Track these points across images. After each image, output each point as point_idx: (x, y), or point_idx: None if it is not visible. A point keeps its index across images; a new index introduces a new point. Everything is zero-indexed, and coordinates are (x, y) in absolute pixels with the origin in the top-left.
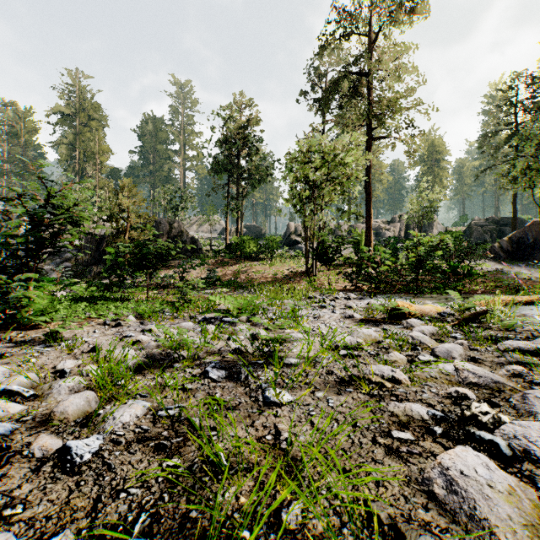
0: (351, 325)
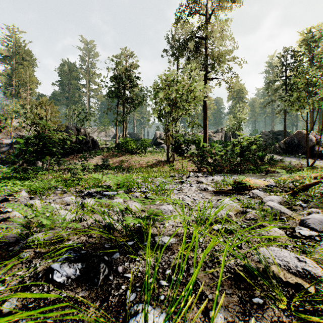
0: (208, 196)
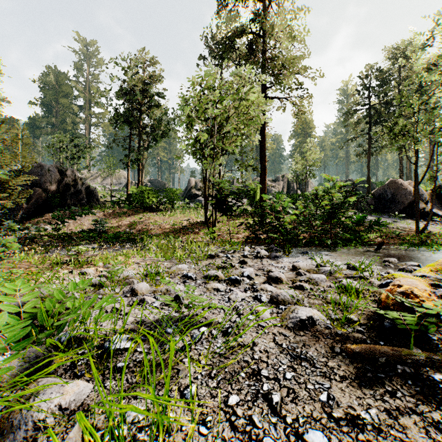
0: (343, 385)
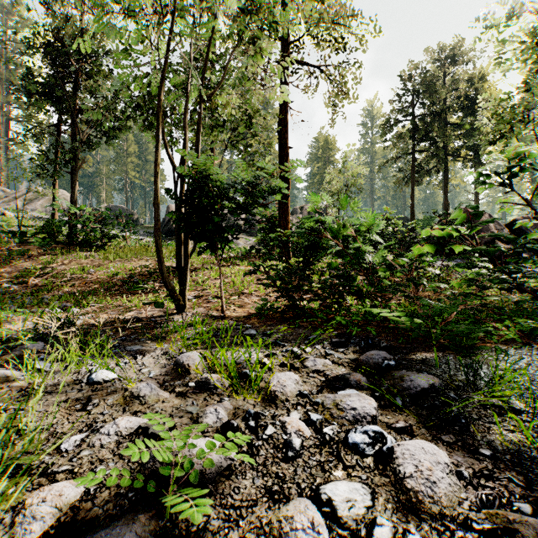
0: None
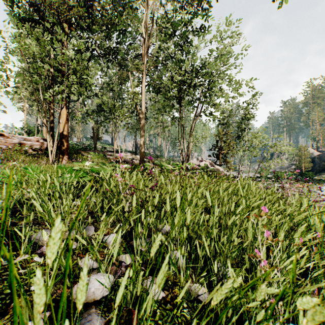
0: None
